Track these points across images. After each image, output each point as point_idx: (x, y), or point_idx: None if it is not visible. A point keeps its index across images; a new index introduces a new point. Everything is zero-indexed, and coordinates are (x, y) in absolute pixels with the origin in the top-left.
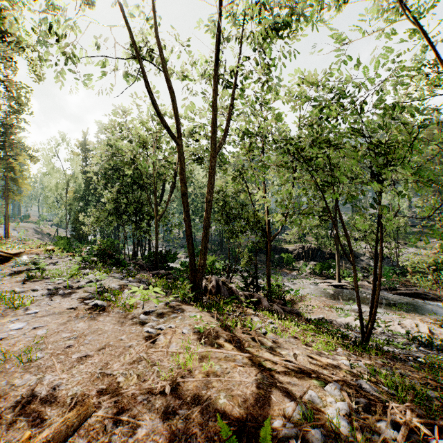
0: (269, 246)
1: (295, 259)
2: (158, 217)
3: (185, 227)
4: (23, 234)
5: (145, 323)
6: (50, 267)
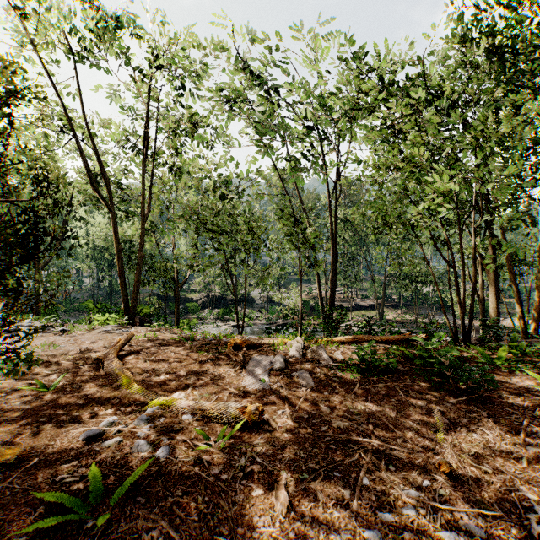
0: (178, 292)
1: (200, 307)
2: (40, 265)
3: (121, 275)
4: None
5: (112, 333)
6: None
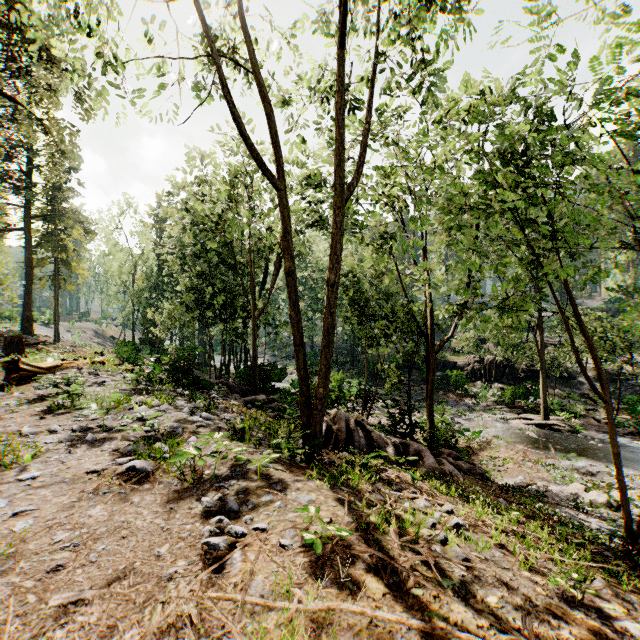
0: (432, 360)
1: (468, 379)
2: (256, 314)
3: (293, 330)
4: (77, 338)
5: (211, 514)
6: (92, 390)
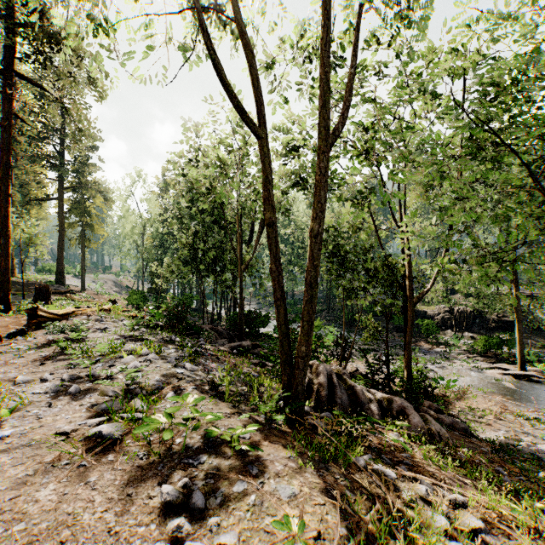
0: (410, 311)
1: (439, 328)
2: (242, 267)
3: (273, 283)
4: (99, 287)
5: (171, 509)
6: (94, 335)
